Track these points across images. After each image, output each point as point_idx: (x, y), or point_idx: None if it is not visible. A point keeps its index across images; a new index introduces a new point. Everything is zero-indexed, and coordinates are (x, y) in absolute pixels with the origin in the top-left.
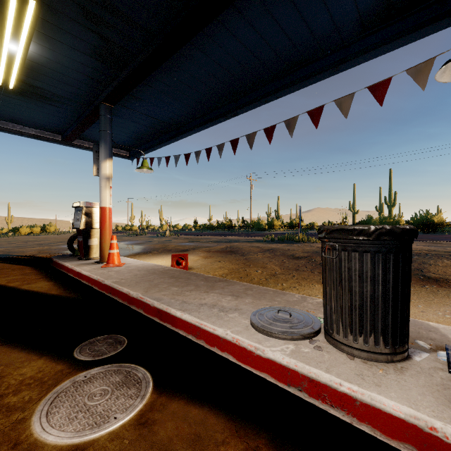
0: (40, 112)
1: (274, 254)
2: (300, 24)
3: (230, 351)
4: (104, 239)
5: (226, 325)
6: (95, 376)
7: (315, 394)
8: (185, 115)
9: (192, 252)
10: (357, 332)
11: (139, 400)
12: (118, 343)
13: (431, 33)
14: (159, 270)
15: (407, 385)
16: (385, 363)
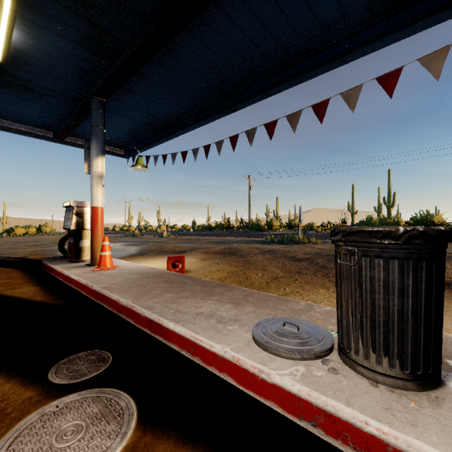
0: (29, 107)
1: (274, 256)
2: (304, 9)
3: (230, 372)
4: (96, 240)
5: (225, 341)
6: (69, 406)
7: (333, 433)
8: (182, 111)
9: (190, 254)
10: (381, 354)
11: (119, 440)
12: (102, 361)
13: (445, 19)
14: (153, 273)
15: (449, 424)
16: (415, 392)
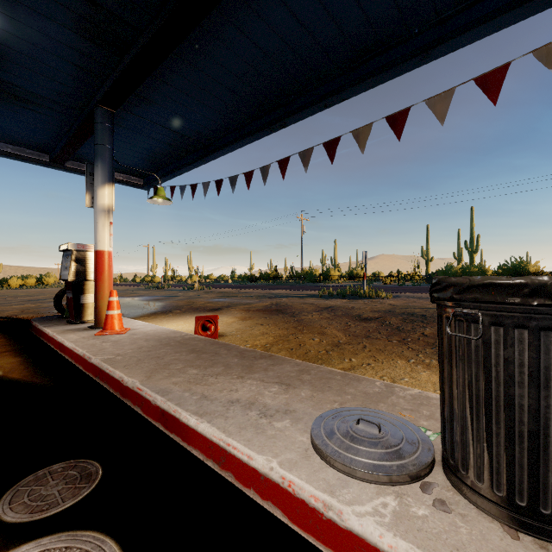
0: (15, 120)
1: (334, 314)
2: None
3: (278, 501)
4: (101, 295)
5: (270, 448)
6: None
7: None
8: (216, 128)
9: (226, 312)
10: (525, 485)
11: None
12: (85, 479)
13: None
14: (176, 339)
15: None
16: None
